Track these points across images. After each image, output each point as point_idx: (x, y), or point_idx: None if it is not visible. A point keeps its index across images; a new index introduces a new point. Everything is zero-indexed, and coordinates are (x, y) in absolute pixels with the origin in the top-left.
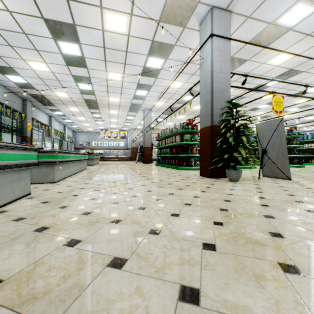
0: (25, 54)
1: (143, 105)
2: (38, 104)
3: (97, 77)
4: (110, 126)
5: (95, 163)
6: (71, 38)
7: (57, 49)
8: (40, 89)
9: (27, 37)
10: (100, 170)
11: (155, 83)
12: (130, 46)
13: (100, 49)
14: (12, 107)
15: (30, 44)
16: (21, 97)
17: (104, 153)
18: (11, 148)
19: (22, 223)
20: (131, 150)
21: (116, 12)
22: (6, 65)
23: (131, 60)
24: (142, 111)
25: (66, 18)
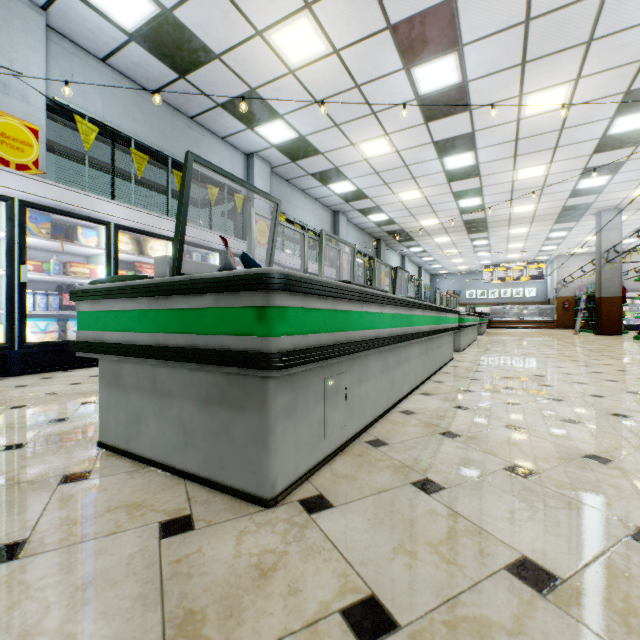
0: (398, 187)
1: (596, 203)
2: (392, 242)
3: (495, 183)
4: (505, 258)
5: (482, 332)
6: (464, 148)
7: (439, 168)
8: (402, 222)
9: (407, 168)
10: (503, 342)
11: (634, 155)
12: (570, 119)
13: (508, 144)
14: (368, 254)
15: (408, 175)
16: (374, 238)
17: (490, 312)
18: (453, 313)
19: (484, 373)
20: (556, 306)
21: (546, 89)
22: (372, 205)
23: (571, 138)
24: (590, 216)
25: (463, 130)
